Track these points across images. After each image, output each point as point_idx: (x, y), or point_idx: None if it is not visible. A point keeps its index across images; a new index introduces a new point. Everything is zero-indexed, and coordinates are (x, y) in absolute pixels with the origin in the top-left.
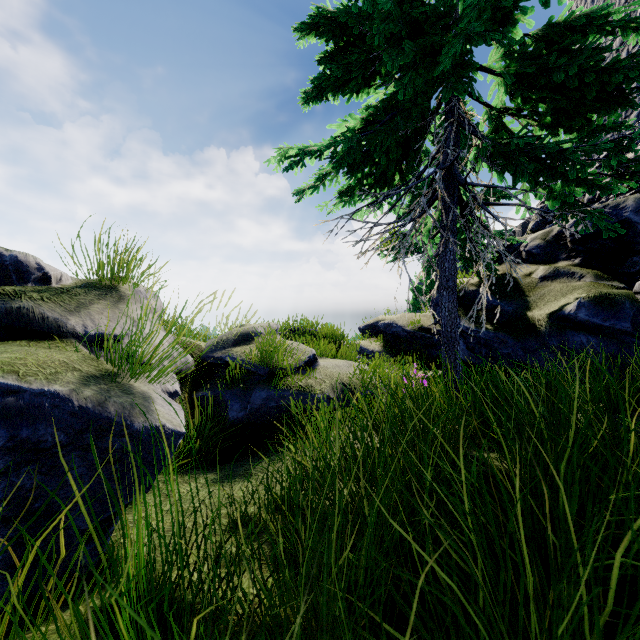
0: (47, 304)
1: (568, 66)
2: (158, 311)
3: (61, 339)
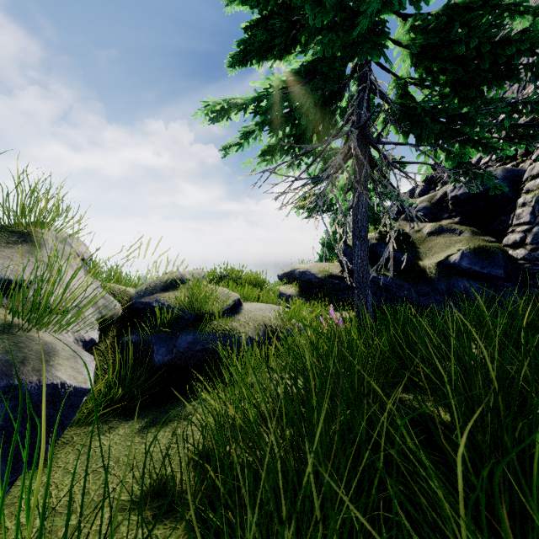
0: None
1: (468, 37)
2: (83, 257)
3: None
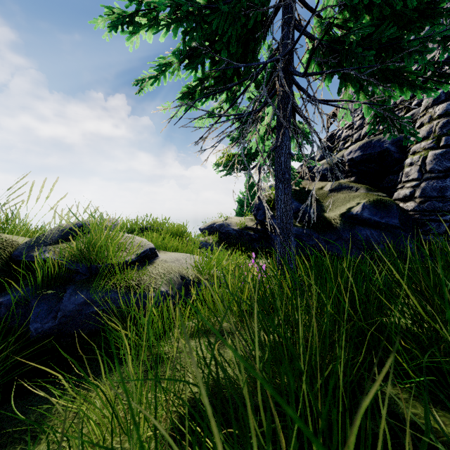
0: None
1: None
2: None
3: None
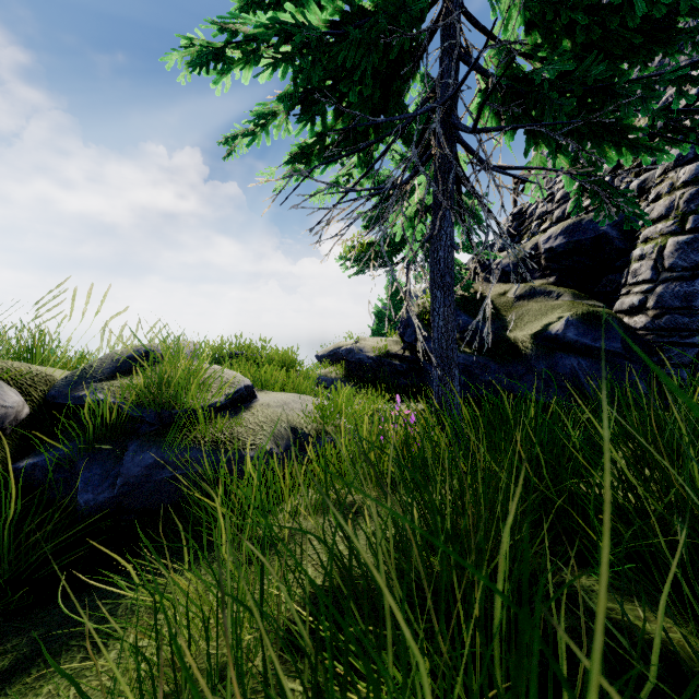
0: None
1: None
2: None
3: None
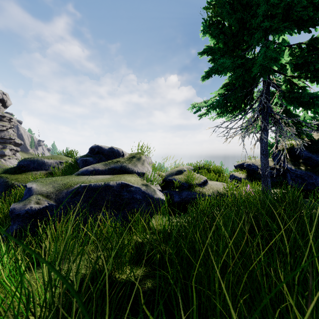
0: (129, 164)
1: (315, 63)
2: (151, 163)
3: (133, 174)
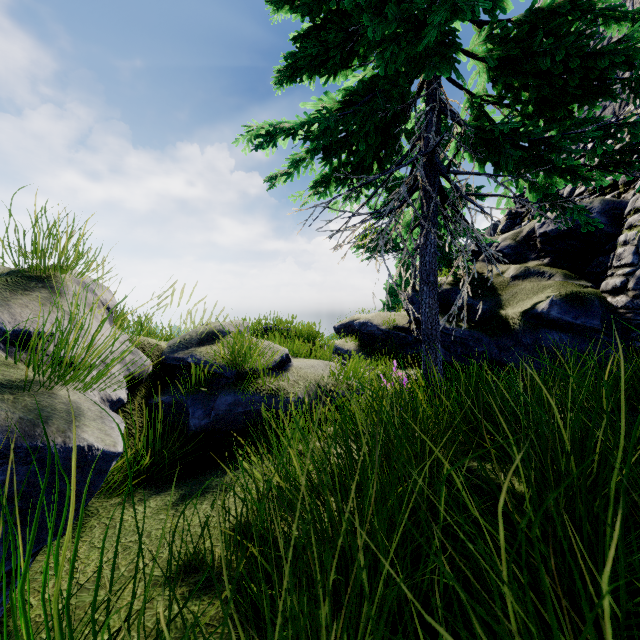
0: None
1: (554, 49)
2: (108, 306)
3: None
